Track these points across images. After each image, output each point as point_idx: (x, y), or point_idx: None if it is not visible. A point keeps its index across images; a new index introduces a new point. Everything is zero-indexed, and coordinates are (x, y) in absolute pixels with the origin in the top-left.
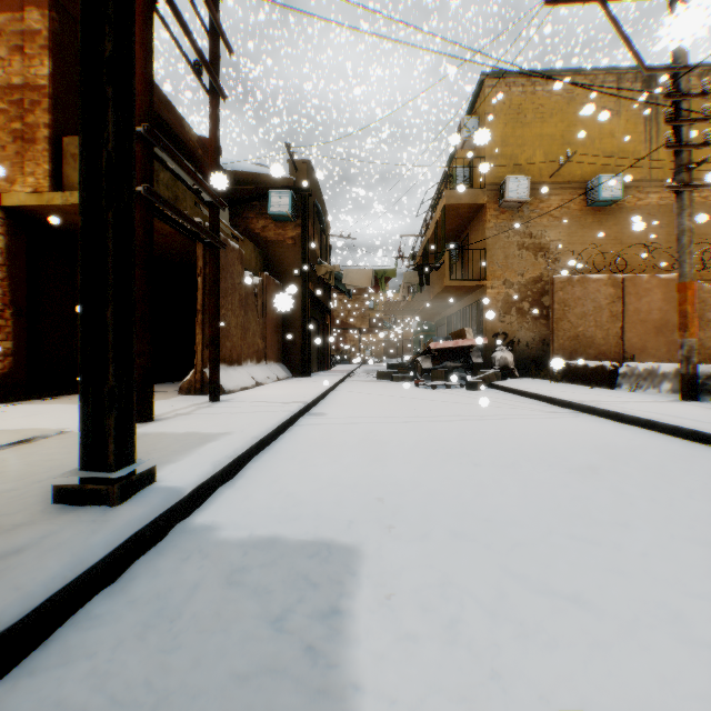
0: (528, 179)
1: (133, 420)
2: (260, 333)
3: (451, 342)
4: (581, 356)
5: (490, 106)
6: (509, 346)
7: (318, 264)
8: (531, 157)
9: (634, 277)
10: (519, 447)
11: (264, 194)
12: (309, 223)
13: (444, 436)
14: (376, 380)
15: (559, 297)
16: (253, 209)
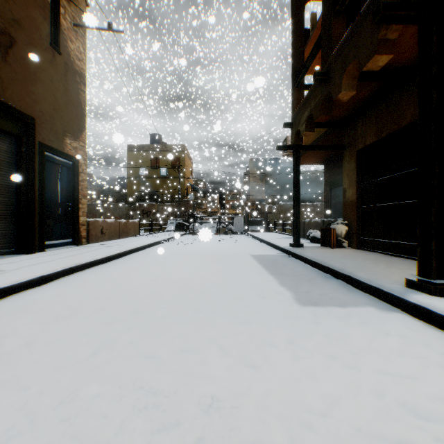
0: None
1: (430, 256)
2: None
3: None
4: None
5: None
6: None
7: None
8: None
9: None
10: None
11: None
12: None
13: None
14: None
15: None
16: None
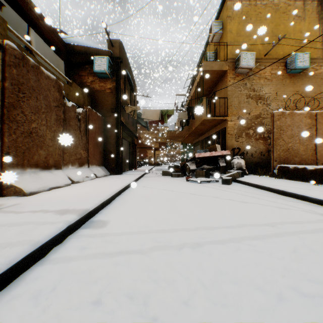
0: (254, 54)
1: None
2: (83, 146)
3: (208, 153)
4: (290, 161)
5: (230, 12)
6: (241, 155)
7: (126, 106)
8: (254, 43)
9: (322, 112)
10: None
11: (92, 61)
12: (121, 81)
13: (289, 319)
14: (162, 176)
15: (277, 124)
16: (85, 70)
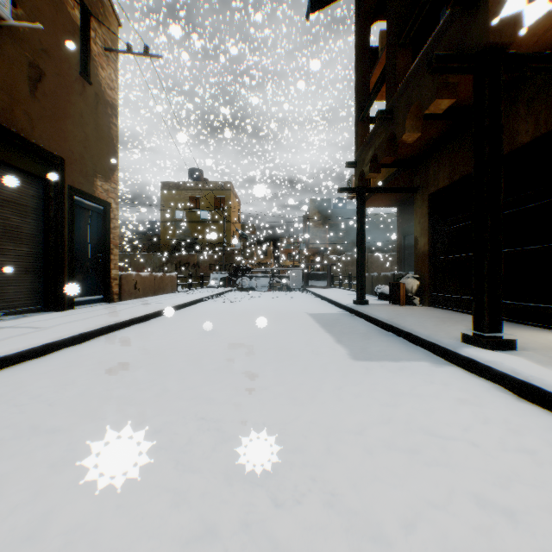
0: None
1: (483, 310)
2: None
3: None
4: None
5: None
6: None
7: None
8: None
9: None
10: (87, 521)
11: None
12: None
13: None
14: None
15: None
16: None
